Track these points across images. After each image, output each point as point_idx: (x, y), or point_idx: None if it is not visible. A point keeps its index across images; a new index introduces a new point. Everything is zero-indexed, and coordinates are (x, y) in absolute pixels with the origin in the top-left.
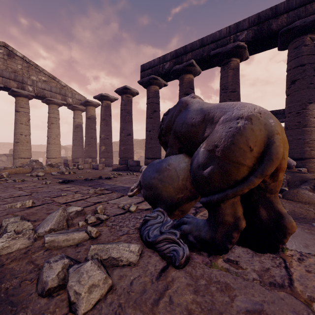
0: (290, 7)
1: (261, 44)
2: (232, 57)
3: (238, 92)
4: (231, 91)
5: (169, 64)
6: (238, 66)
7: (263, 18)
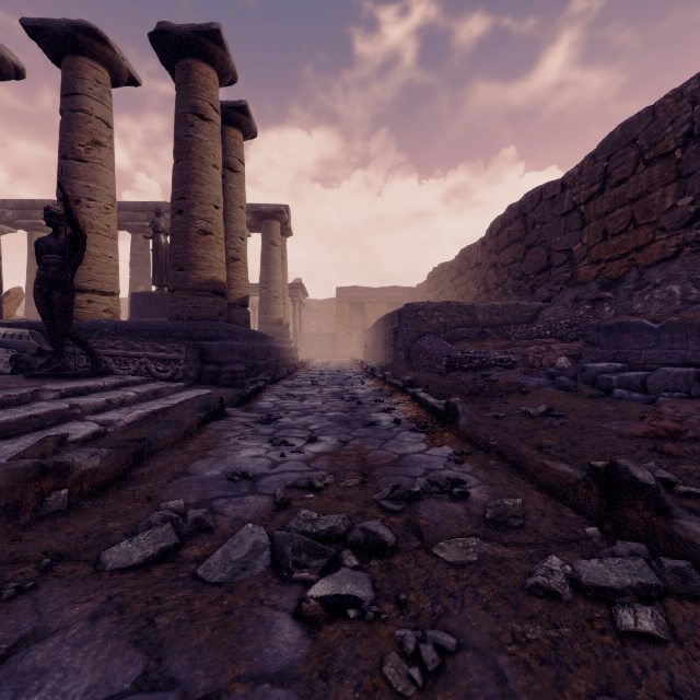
0: (127, 208)
1: None
2: None
3: None
4: None
5: (12, 213)
6: None
7: None
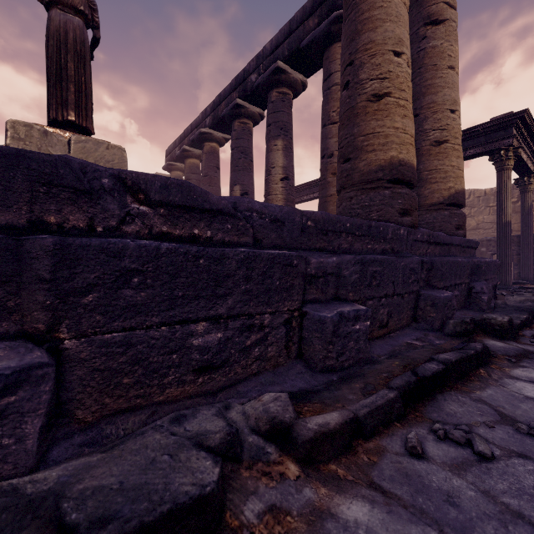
0: (226, 95)
1: (224, 127)
2: (205, 142)
3: (211, 176)
4: (204, 176)
5: (177, 149)
6: (212, 149)
7: (216, 105)
